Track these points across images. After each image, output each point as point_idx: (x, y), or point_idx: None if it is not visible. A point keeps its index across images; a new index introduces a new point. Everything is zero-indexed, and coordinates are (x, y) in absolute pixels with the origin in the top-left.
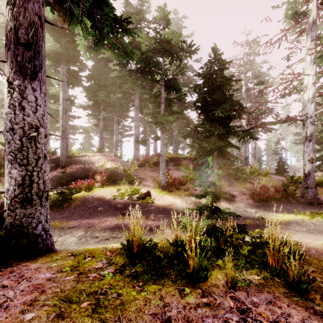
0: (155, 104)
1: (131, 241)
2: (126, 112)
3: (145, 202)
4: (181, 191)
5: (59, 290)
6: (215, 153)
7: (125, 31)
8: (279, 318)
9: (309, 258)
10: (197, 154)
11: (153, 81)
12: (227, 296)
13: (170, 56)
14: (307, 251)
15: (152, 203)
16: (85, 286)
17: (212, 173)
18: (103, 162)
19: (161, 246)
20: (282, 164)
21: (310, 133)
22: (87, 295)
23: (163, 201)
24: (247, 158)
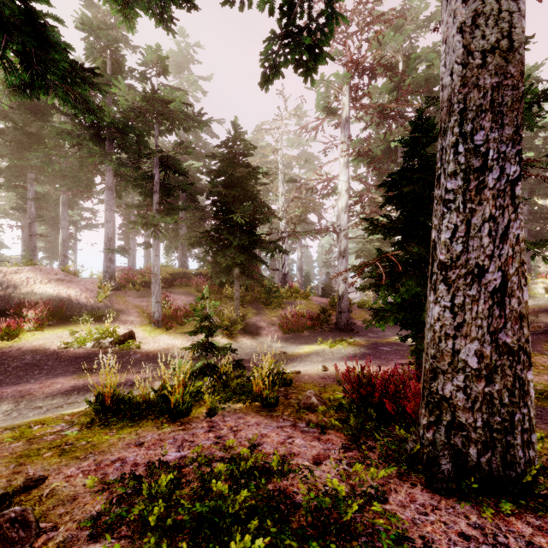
0: (143, 191)
1: (102, 396)
2: (89, 191)
3: (125, 349)
4: (186, 326)
5: (8, 453)
6: (237, 270)
7: (90, 83)
8: (239, 424)
9: (299, 383)
10: (212, 270)
11: (139, 157)
12: (203, 420)
13: (169, 122)
14: (301, 378)
15: (137, 349)
16: (42, 444)
17: (209, 305)
18: (38, 285)
19: (142, 393)
20: (330, 282)
21: (343, 249)
22: (48, 449)
23: (156, 344)
24: (286, 274)
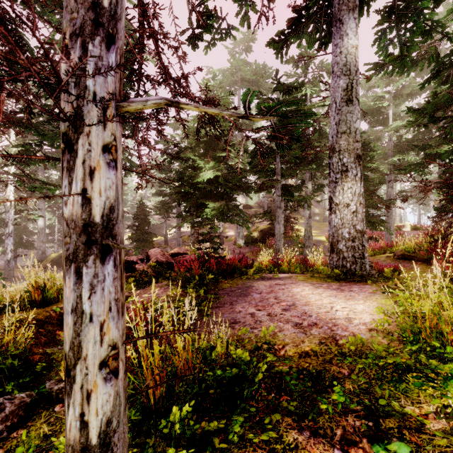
0: None
1: None
2: None
3: None
4: None
5: None
6: None
7: None
8: None
9: None
10: None
11: None
12: None
13: None
14: None
15: None
16: None
17: None
18: None
19: None
20: None
21: (12, 231)
22: None
23: None
24: None
